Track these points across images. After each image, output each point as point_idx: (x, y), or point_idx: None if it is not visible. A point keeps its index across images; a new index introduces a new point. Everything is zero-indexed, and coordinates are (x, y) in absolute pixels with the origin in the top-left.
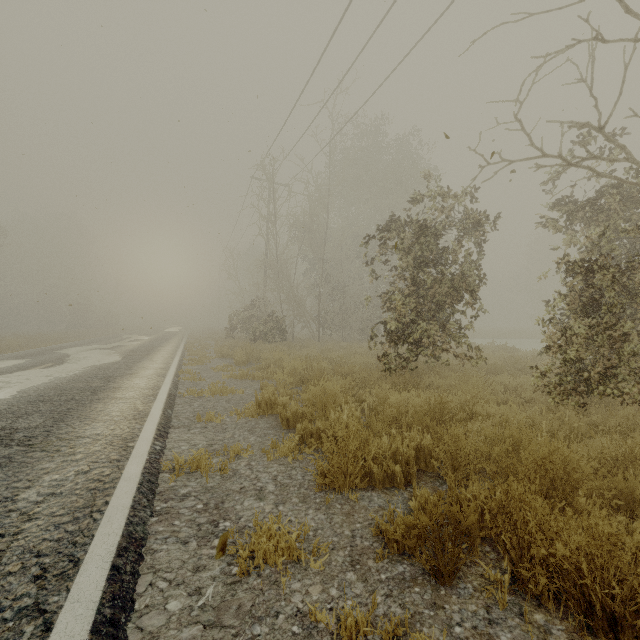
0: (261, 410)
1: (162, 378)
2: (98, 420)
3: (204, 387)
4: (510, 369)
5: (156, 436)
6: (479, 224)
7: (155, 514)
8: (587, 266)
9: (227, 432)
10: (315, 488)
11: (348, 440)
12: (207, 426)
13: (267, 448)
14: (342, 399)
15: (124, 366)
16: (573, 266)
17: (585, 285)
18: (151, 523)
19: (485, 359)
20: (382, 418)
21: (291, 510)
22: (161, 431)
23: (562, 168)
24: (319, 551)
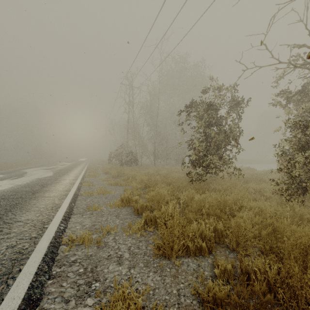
0: (123, 203)
1: (72, 185)
2: (31, 210)
3: (94, 190)
4: (254, 180)
5: (62, 220)
6: (239, 104)
7: (51, 277)
8: (304, 124)
9: (103, 217)
10: (153, 256)
11: (173, 226)
12: (93, 213)
13: (125, 227)
14: (168, 198)
15: (53, 178)
16: (296, 124)
17: (302, 135)
18: (47, 285)
19: (243, 175)
20: (191, 209)
21: (138, 273)
22: (66, 217)
23: (283, 74)
24: (157, 308)
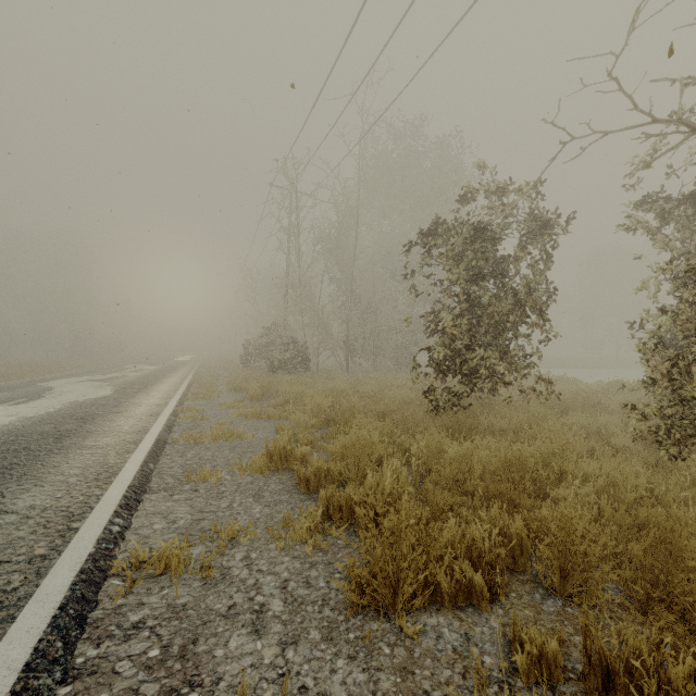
0: (273, 464)
1: (154, 418)
2: (44, 482)
3: (205, 429)
4: (580, 406)
5: (119, 508)
6: (547, 227)
7: (70, 675)
8: None
9: (224, 498)
10: (347, 610)
11: (399, 531)
12: (198, 488)
13: (277, 526)
14: (382, 452)
15: (112, 402)
16: (695, 271)
17: None
18: None
19: (558, 395)
20: (438, 480)
21: (307, 660)
22: (129, 499)
23: (650, 157)
24: None
